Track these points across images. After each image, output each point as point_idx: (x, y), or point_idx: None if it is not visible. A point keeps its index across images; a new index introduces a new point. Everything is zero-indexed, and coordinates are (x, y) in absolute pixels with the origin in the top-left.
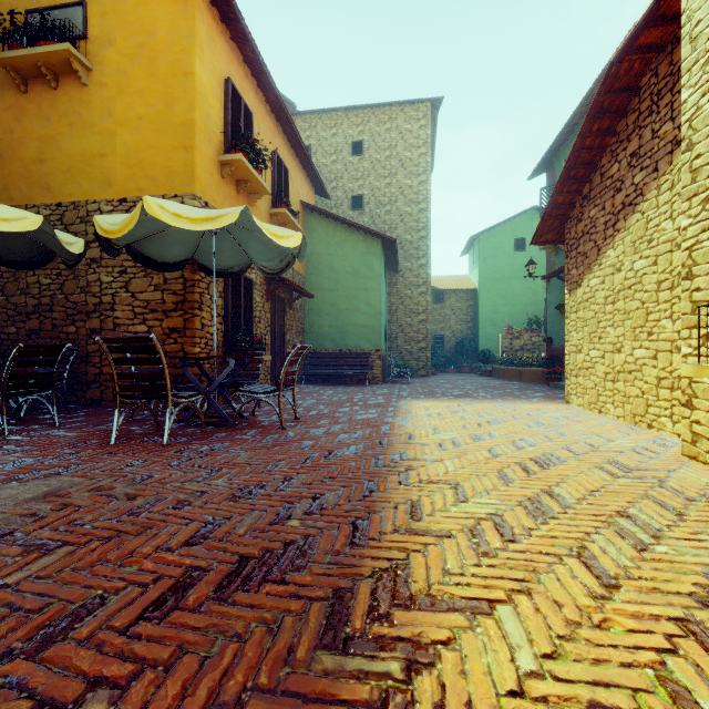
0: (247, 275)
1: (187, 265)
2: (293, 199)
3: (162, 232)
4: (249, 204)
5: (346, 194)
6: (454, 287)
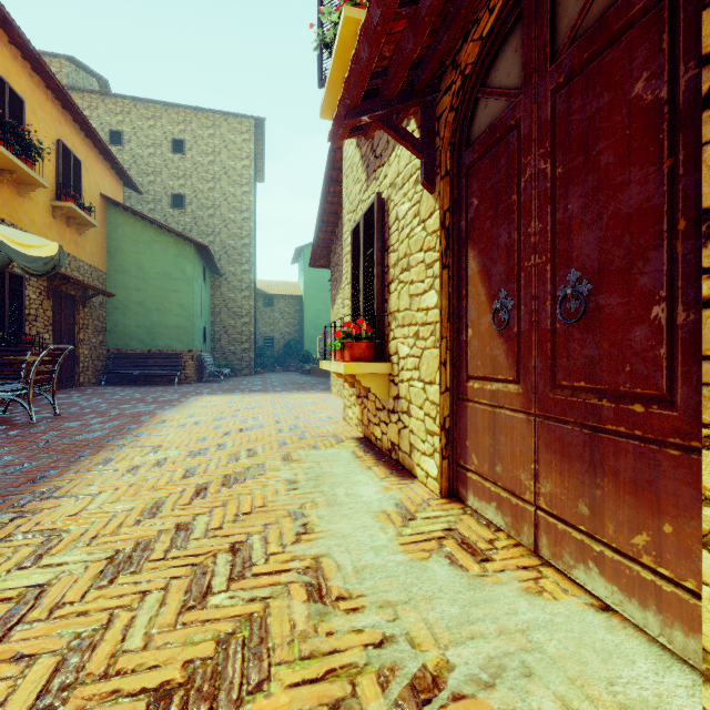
0: (16, 270)
1: None
2: (89, 191)
3: None
4: (19, 194)
5: (165, 190)
6: (283, 293)
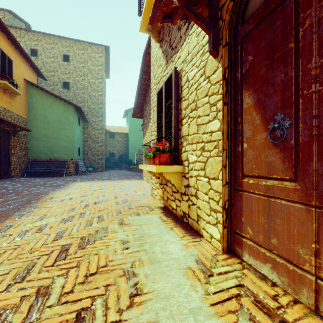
0: None
1: None
2: (17, 77)
3: None
4: None
5: (59, 80)
6: (118, 131)
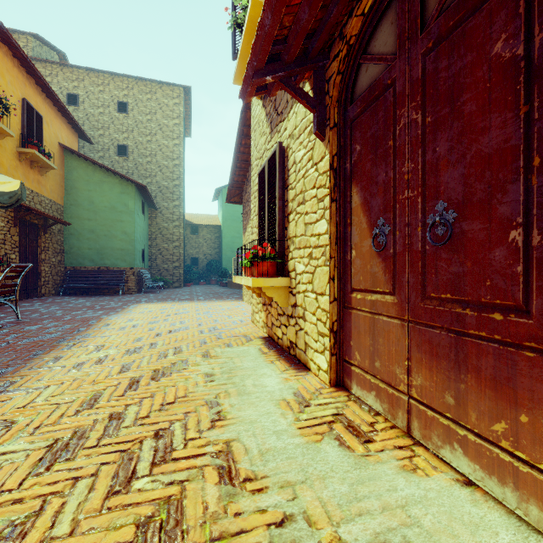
0: None
1: None
2: (49, 141)
3: None
4: None
5: (112, 142)
6: (206, 223)
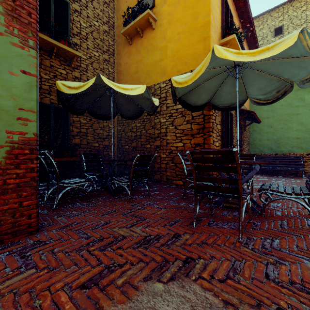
0: None
1: (205, 106)
2: None
3: (199, 85)
4: None
5: None
6: None
